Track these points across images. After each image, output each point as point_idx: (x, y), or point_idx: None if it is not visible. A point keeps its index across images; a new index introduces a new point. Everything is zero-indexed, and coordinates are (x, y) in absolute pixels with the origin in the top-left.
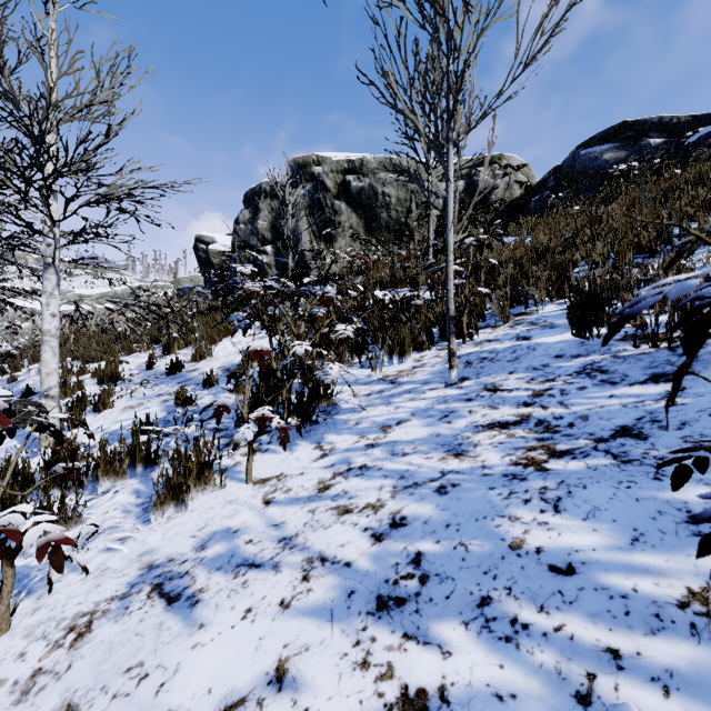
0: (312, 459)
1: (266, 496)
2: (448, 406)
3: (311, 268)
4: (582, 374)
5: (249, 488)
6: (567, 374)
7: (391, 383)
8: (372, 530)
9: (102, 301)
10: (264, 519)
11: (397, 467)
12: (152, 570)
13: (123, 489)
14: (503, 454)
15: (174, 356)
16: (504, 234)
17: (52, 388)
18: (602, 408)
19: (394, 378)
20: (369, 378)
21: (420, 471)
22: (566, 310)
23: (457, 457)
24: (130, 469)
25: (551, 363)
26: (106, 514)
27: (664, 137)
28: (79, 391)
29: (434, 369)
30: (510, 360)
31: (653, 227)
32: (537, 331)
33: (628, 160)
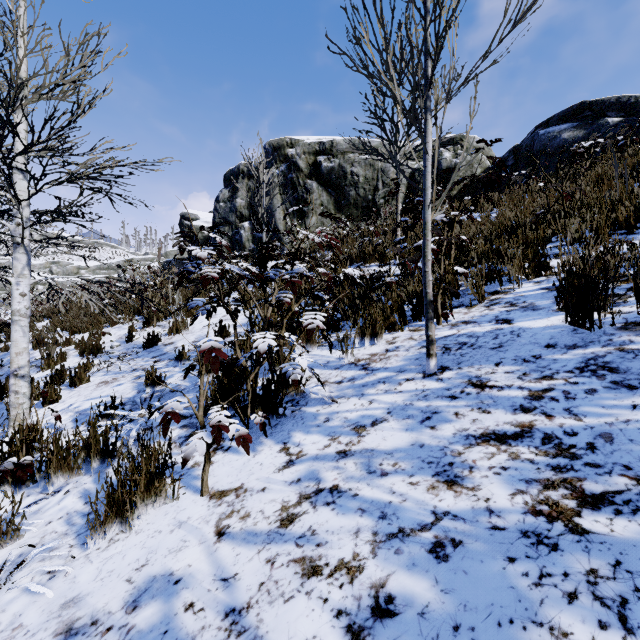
0: (277, 467)
1: (220, 521)
2: (429, 403)
3: (285, 242)
4: (586, 372)
5: (203, 504)
6: (566, 371)
7: (363, 369)
8: (348, 617)
9: (98, 272)
10: (213, 564)
11: (375, 495)
12: (68, 639)
13: (75, 489)
14: (512, 490)
15: (154, 328)
16: (467, 210)
17: (22, 367)
18: (628, 424)
19: (367, 362)
20: (340, 361)
21: (405, 507)
22: (545, 289)
23: (450, 486)
24: (86, 463)
25: (543, 355)
26: (48, 526)
27: (622, 116)
28: (62, 363)
29: (409, 354)
30: (493, 347)
31: (629, 202)
32: (517, 313)
33: (586, 138)
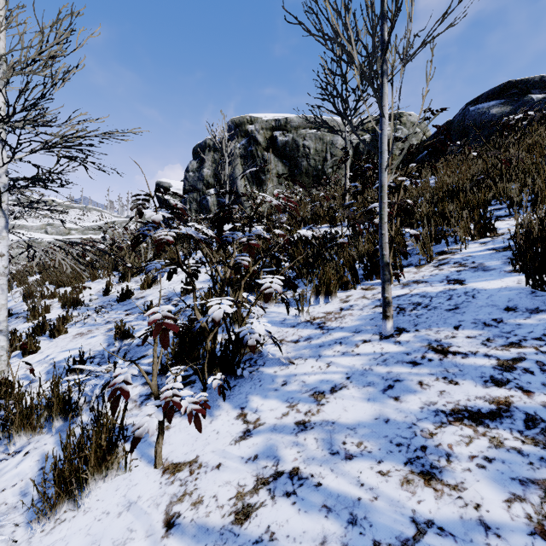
0: (233, 437)
1: (170, 506)
2: (389, 369)
3: (245, 206)
4: None
5: (156, 479)
6: (535, 338)
7: (319, 328)
8: None
9: (87, 233)
10: None
11: (341, 486)
12: None
13: (35, 450)
14: (506, 495)
15: (128, 283)
16: None
17: (0, 322)
18: None
19: (322, 321)
20: (296, 319)
21: (378, 509)
22: (493, 250)
23: (427, 481)
24: (48, 421)
25: (505, 318)
26: None
27: (545, 93)
28: (46, 314)
29: (364, 313)
30: (449, 309)
31: None
32: (468, 273)
33: (513, 113)
